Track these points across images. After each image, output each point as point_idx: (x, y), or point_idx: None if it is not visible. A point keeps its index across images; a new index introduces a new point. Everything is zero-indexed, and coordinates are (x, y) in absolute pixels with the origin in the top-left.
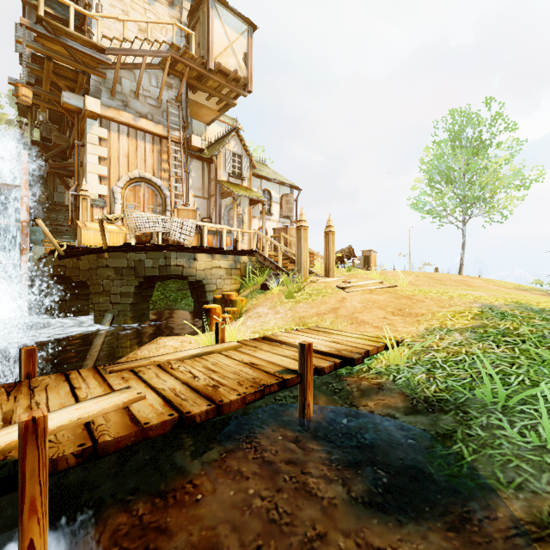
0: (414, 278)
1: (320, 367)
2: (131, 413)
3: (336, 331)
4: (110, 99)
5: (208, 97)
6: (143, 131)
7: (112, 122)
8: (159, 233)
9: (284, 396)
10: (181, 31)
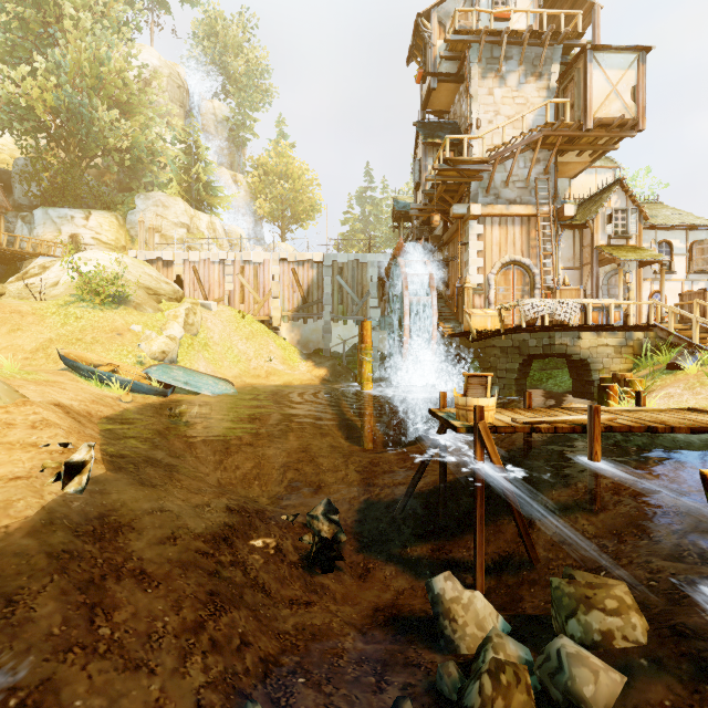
0: None
1: None
2: (615, 422)
3: None
4: (485, 197)
5: (579, 154)
6: (513, 216)
7: (486, 217)
8: (545, 315)
9: None
10: (549, 98)
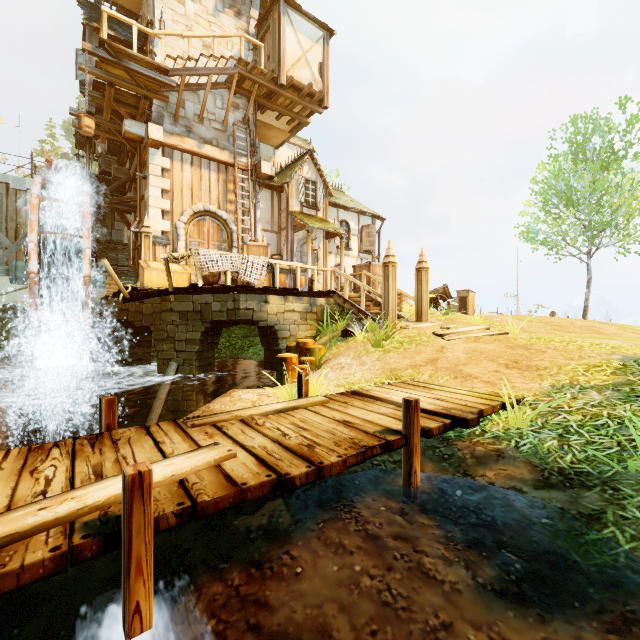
0: (527, 324)
1: (428, 428)
2: (224, 472)
3: (437, 386)
4: (173, 125)
5: (278, 117)
6: (208, 158)
7: (175, 150)
8: (228, 272)
9: (383, 461)
10: (249, 43)
